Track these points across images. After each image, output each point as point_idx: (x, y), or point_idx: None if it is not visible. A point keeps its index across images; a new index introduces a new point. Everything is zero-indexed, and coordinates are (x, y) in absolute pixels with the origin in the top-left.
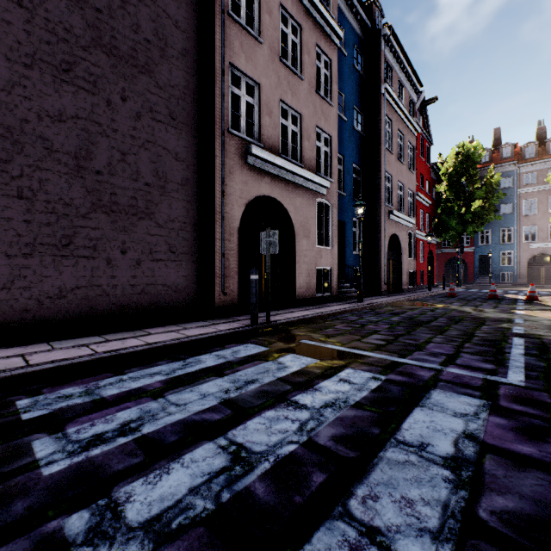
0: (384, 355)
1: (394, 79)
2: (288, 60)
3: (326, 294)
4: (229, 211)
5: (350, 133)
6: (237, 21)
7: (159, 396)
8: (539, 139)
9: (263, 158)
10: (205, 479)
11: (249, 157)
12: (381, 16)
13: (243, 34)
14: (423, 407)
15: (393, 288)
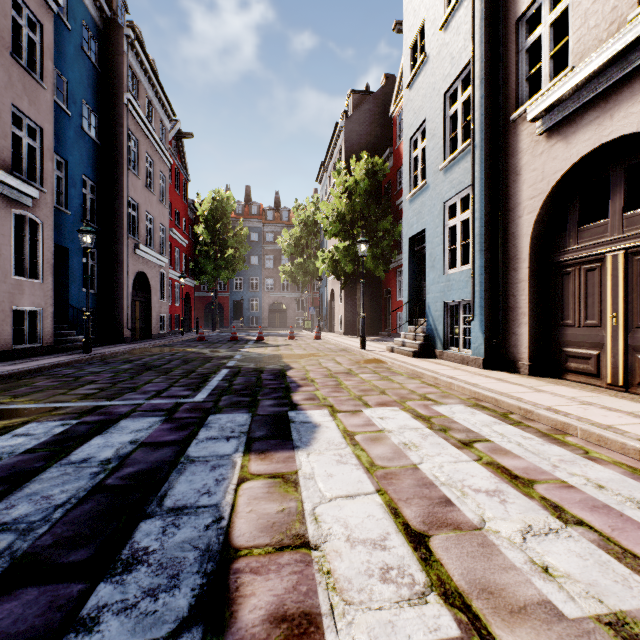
0: (89, 403)
1: (142, 93)
2: None
3: (33, 345)
4: None
5: (78, 134)
6: None
7: None
8: (276, 206)
9: None
10: None
11: None
12: (126, 10)
13: None
14: (105, 434)
15: (140, 334)
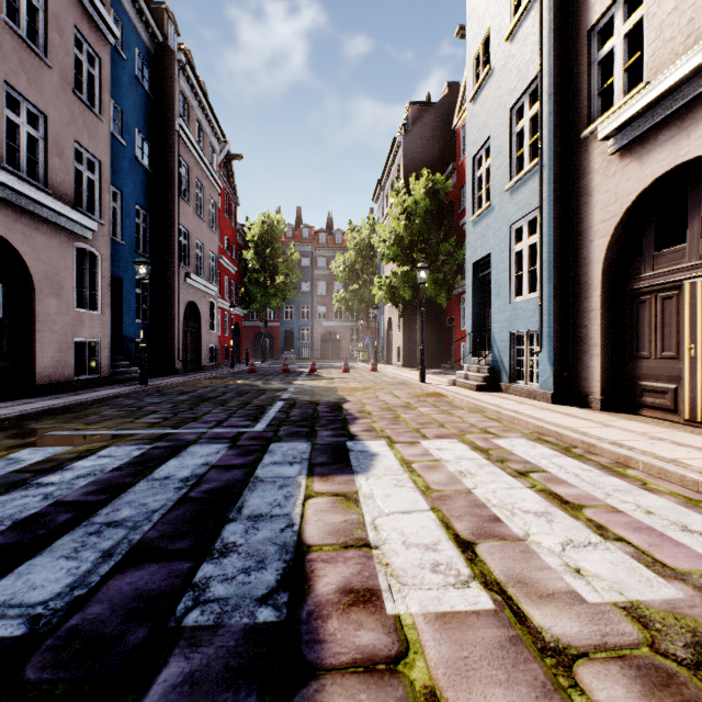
0: (157, 430)
1: (193, 118)
2: (22, 26)
3: (93, 376)
4: None
5: (132, 164)
6: None
7: None
8: (329, 229)
9: None
10: None
11: None
12: (177, 33)
13: None
14: (178, 457)
15: (191, 366)
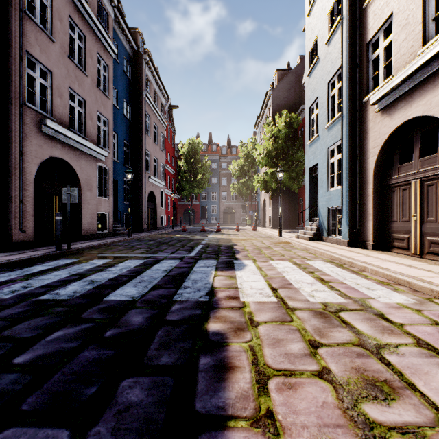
0: (145, 255)
1: (152, 89)
2: (76, 58)
3: (105, 232)
4: (26, 167)
5: (122, 118)
6: (33, 20)
7: (28, 279)
8: (228, 145)
9: (56, 130)
10: (85, 285)
11: (44, 127)
12: (143, 43)
13: (38, 30)
14: (159, 264)
15: (151, 227)
